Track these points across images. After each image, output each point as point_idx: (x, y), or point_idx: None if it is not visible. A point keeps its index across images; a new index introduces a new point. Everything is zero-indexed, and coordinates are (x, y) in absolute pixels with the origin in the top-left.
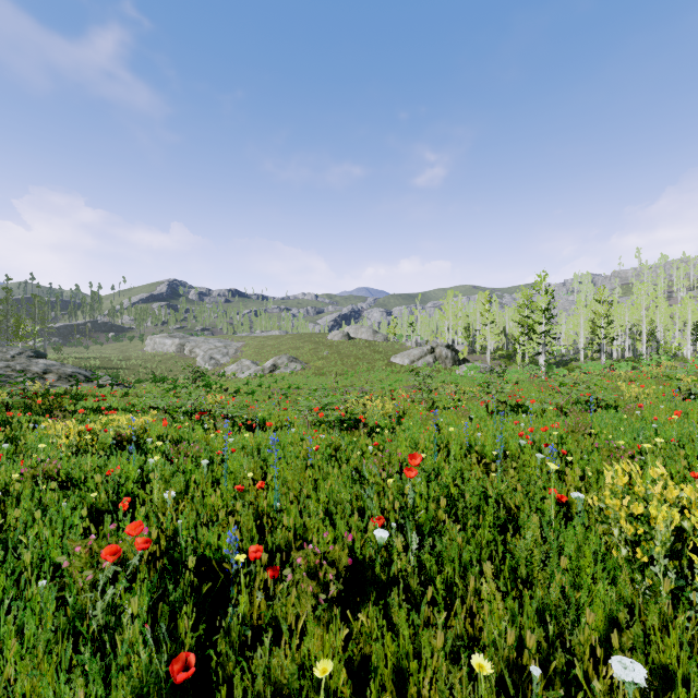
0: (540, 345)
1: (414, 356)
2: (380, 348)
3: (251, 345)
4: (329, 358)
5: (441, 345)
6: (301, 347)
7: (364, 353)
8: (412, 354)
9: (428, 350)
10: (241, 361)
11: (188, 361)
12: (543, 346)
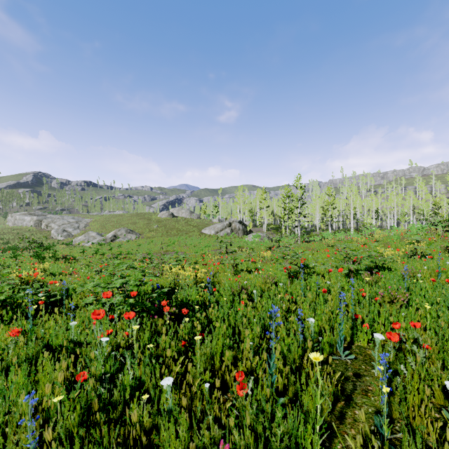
0: (297, 221)
1: (218, 228)
2: (194, 223)
3: (98, 221)
4: (158, 230)
5: (235, 221)
6: (137, 222)
7: (184, 227)
8: (217, 227)
9: (227, 224)
10: (88, 233)
11: (43, 233)
12: (299, 222)
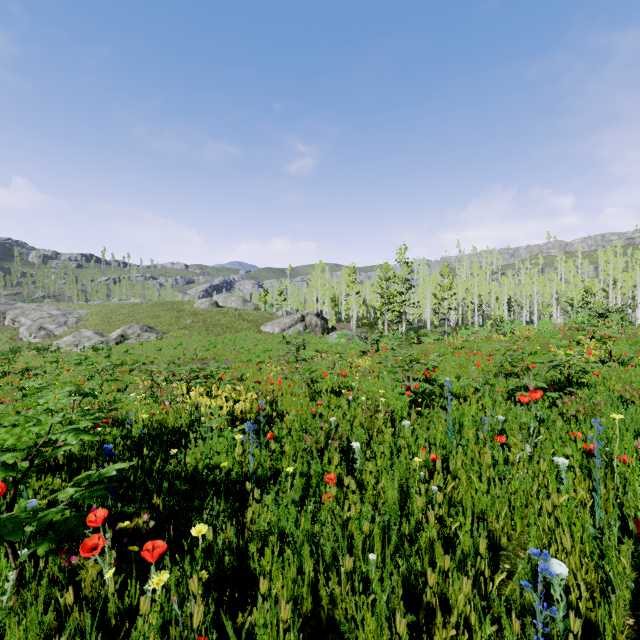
0: (400, 313)
1: (285, 324)
2: (250, 317)
3: (99, 313)
4: (193, 327)
5: (311, 313)
6: (161, 315)
7: (233, 322)
8: (283, 323)
9: (298, 318)
10: (80, 331)
11: (7, 332)
12: (404, 314)
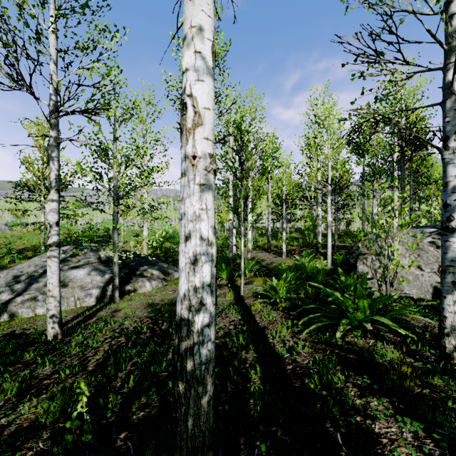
0: None
1: None
2: None
3: None
4: None
5: (1, 224)
6: None
7: None
8: None
9: None
10: None
11: None
12: None
